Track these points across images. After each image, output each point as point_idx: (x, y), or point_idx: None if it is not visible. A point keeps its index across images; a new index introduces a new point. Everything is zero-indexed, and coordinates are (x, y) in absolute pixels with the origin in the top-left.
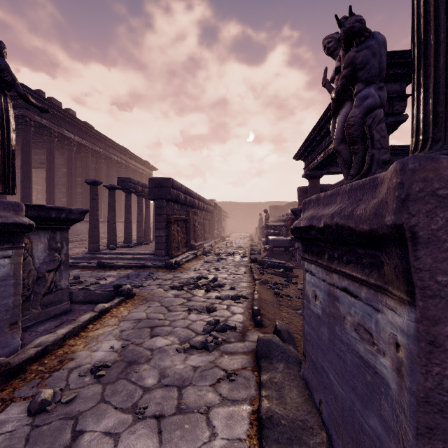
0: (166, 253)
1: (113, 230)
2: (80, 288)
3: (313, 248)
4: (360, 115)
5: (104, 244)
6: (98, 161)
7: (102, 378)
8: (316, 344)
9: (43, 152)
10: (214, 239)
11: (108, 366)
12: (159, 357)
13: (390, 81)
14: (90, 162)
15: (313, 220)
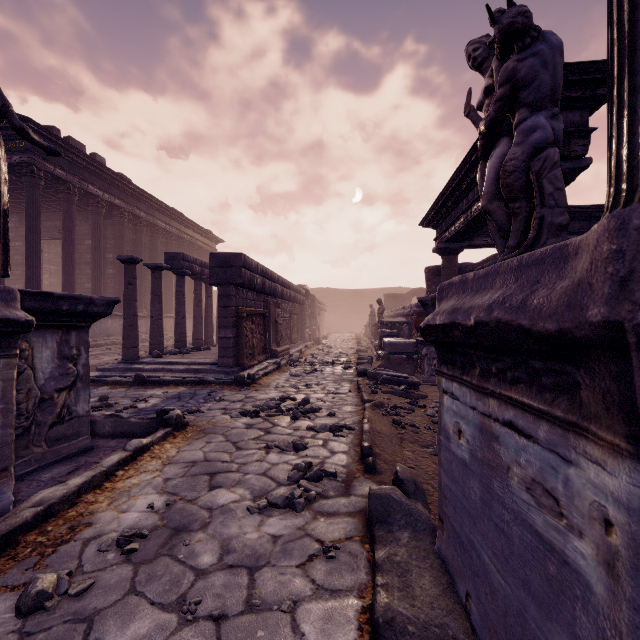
0: (236, 363)
1: (158, 329)
2: (107, 415)
3: (456, 357)
4: (523, 156)
5: (146, 349)
6: (138, 229)
7: (134, 554)
8: (461, 506)
9: (59, 216)
10: (305, 342)
11: (143, 535)
12: (222, 520)
13: (566, 108)
14: (126, 231)
15: (458, 315)
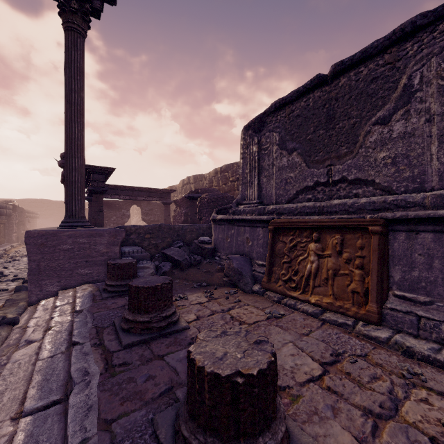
0: None
1: None
2: None
3: None
4: None
5: None
6: None
7: None
8: None
9: None
10: (12, 243)
11: None
12: None
13: (98, 174)
14: None
15: None
